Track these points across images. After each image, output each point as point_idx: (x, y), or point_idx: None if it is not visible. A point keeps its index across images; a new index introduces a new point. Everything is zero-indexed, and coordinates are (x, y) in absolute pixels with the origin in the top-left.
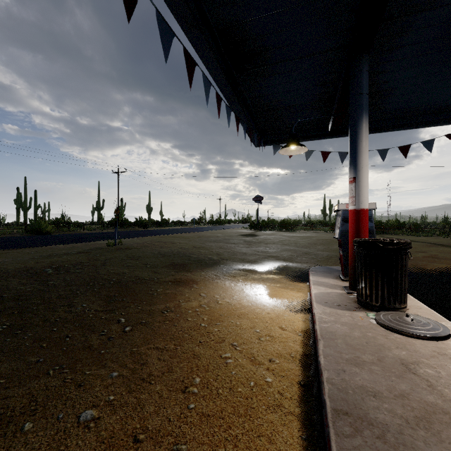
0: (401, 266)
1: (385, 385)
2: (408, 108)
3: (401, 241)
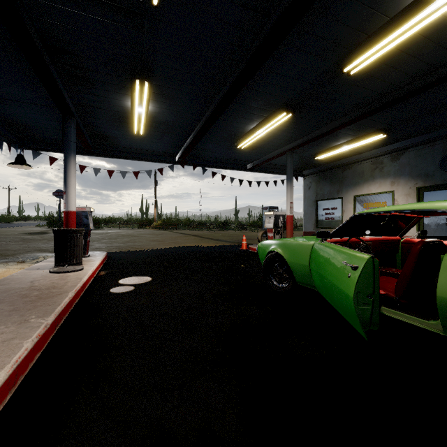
0: (74, 242)
1: (7, 287)
2: (134, 149)
3: (73, 229)
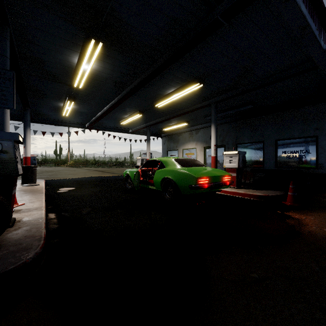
0: (33, 172)
1: None
2: (60, 120)
3: (32, 166)
